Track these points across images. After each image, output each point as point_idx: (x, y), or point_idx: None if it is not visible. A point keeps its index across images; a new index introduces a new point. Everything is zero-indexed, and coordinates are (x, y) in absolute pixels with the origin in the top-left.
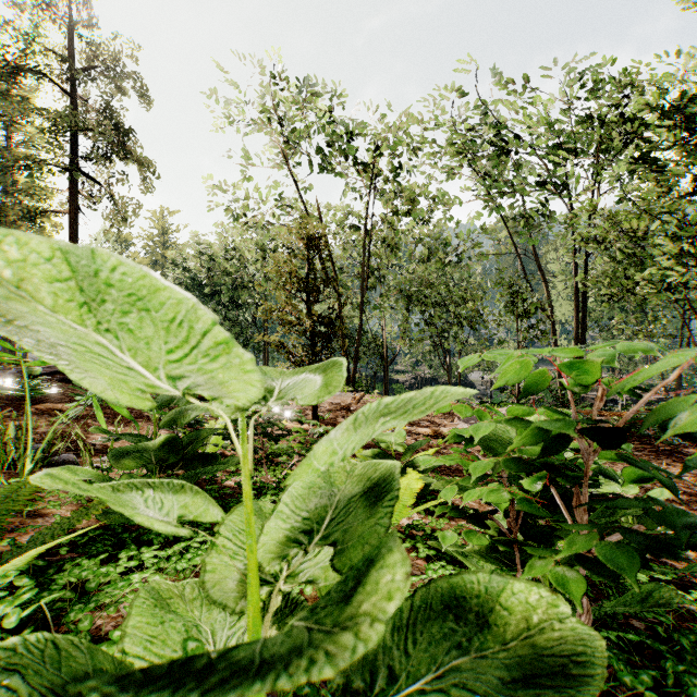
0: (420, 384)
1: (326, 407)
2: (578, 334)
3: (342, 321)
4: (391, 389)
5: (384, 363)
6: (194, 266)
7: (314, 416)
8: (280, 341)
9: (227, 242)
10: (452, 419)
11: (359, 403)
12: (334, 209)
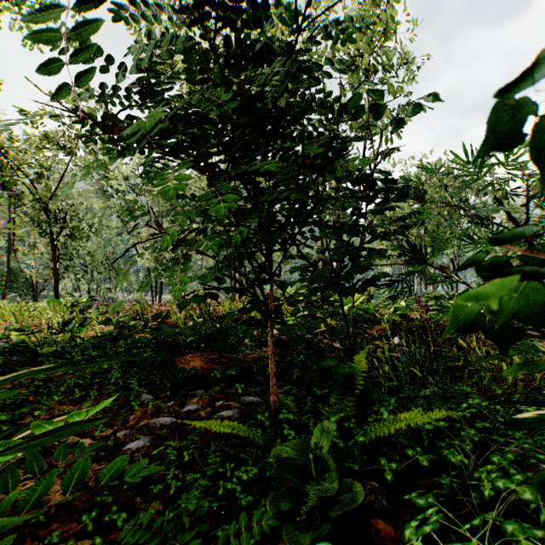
0: None
1: None
2: None
3: None
4: None
5: (35, 292)
6: None
7: None
8: None
9: None
10: None
11: None
12: None
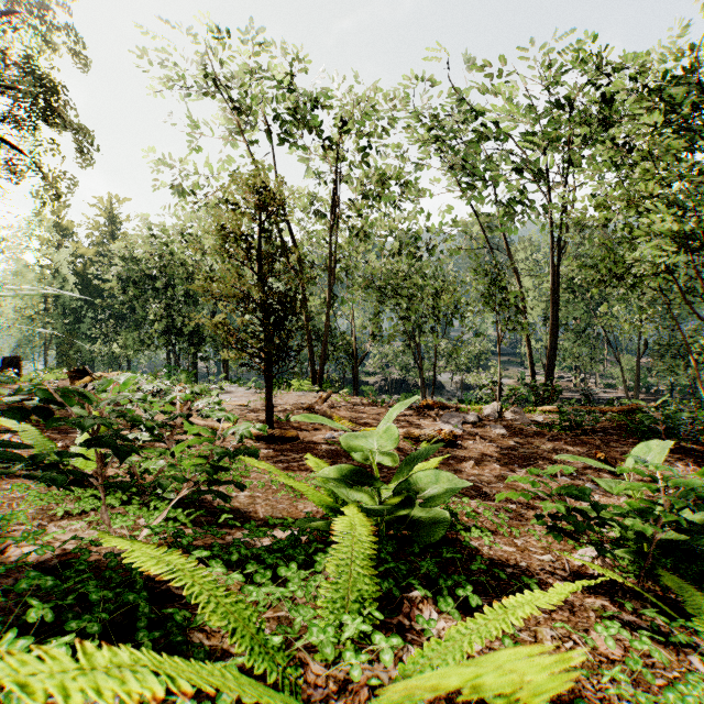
0: (390, 386)
1: (287, 408)
2: (553, 330)
3: (304, 300)
4: (361, 391)
5: (354, 362)
6: (141, 254)
7: (268, 417)
8: (225, 323)
9: (180, 229)
10: (433, 419)
11: (326, 403)
12: (299, 192)
